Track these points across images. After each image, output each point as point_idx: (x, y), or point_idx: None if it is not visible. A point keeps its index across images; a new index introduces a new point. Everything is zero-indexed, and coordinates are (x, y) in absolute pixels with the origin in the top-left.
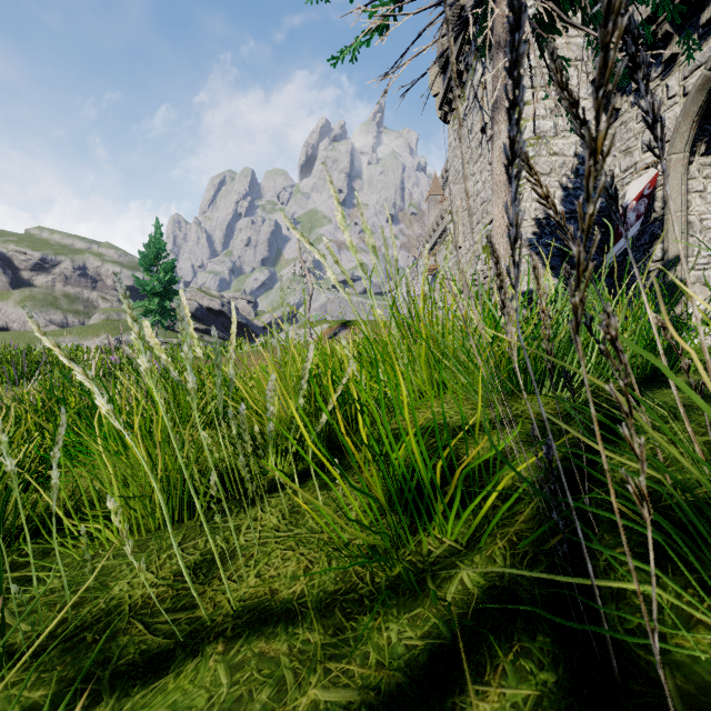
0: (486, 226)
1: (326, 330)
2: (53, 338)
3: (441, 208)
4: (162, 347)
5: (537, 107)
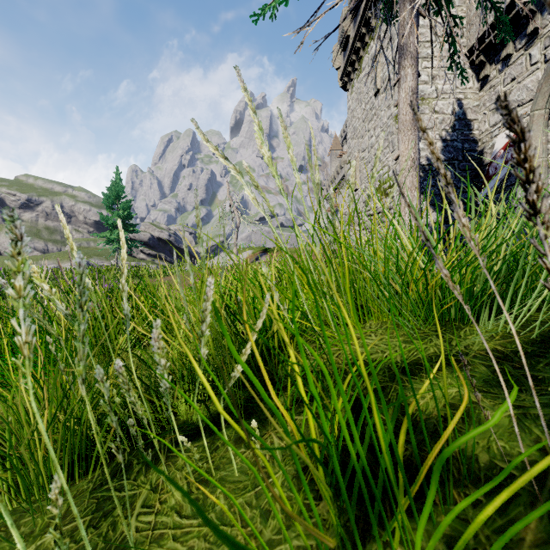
0: (378, 171)
1: (250, 255)
2: (36, 261)
3: (340, 160)
4: (43, 275)
5: (421, 74)
